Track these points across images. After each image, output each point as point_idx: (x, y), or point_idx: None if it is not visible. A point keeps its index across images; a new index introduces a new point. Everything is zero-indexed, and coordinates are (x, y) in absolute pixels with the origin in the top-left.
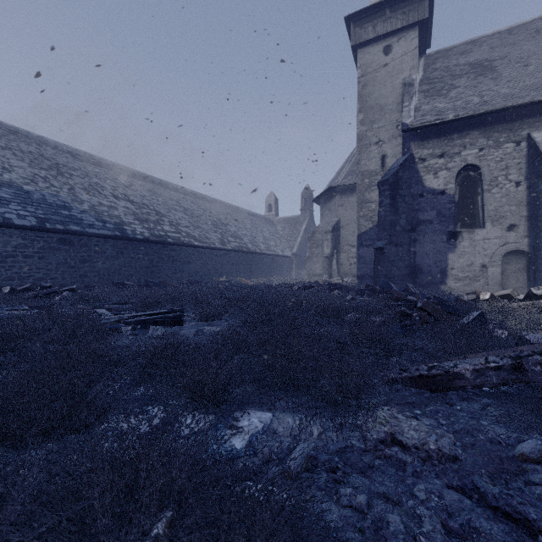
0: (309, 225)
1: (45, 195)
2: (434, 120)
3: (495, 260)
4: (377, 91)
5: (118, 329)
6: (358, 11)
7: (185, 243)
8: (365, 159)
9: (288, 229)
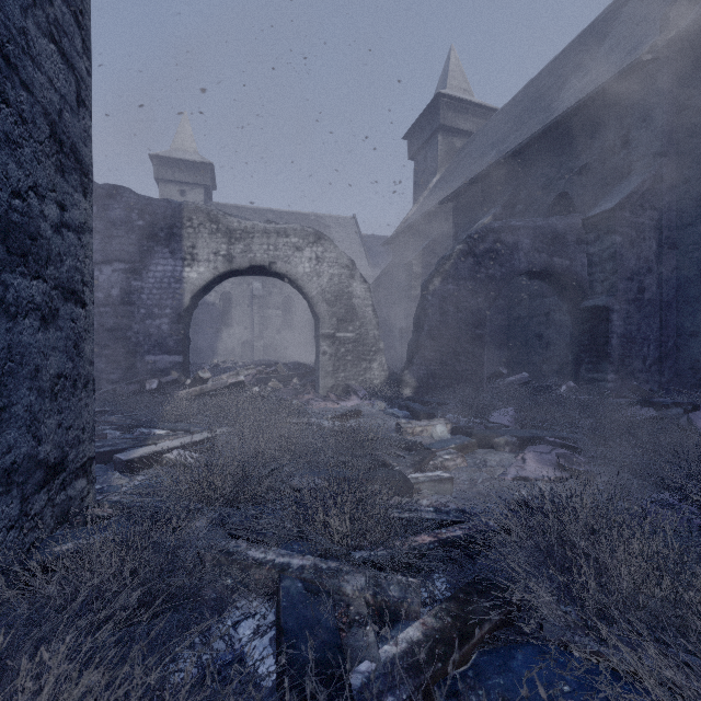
0: None
1: None
2: None
3: (239, 345)
4: None
5: None
6: (161, 156)
7: None
8: None
9: None
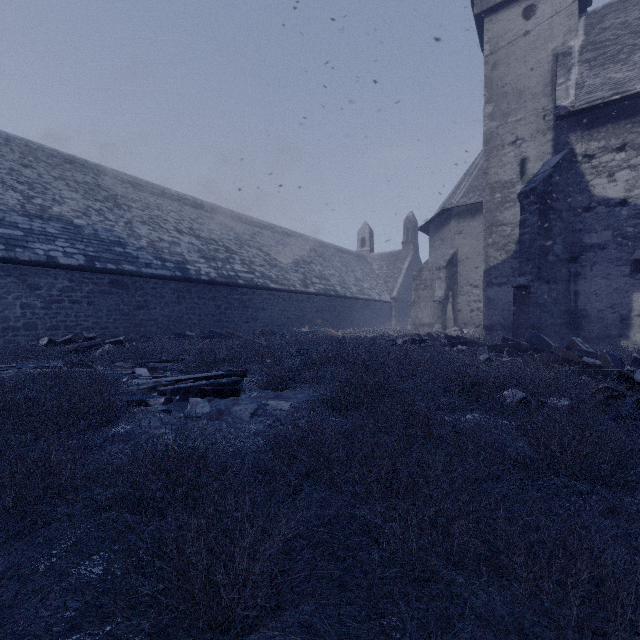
0: (413, 262)
1: (97, 229)
2: (611, 95)
3: None
4: (513, 70)
5: (144, 401)
6: None
7: (259, 285)
8: (495, 166)
9: (386, 267)
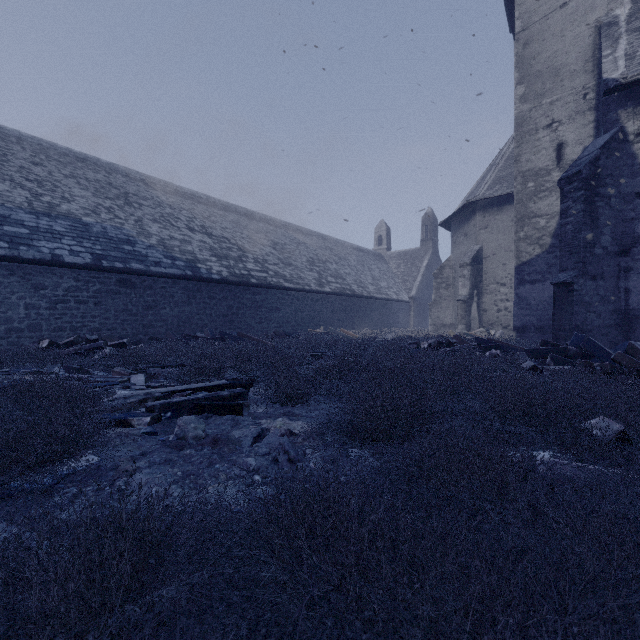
0: (432, 260)
1: (106, 227)
2: None
3: None
4: (548, 47)
5: (126, 421)
6: None
7: (273, 284)
8: (528, 153)
9: (404, 265)
